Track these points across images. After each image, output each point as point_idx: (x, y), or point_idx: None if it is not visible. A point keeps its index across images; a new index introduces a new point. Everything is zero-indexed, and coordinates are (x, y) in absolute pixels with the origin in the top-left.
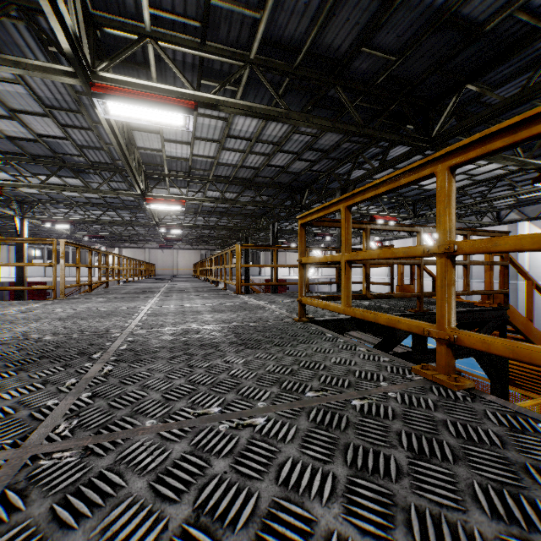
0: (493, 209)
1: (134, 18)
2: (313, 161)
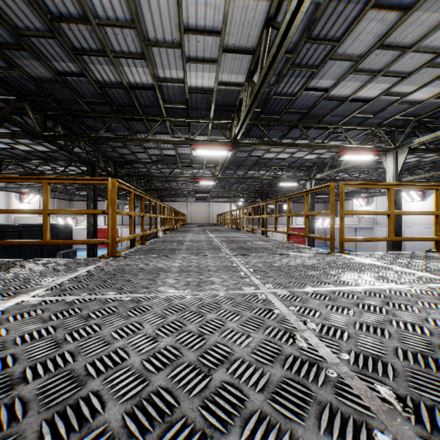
0: None
1: None
2: None
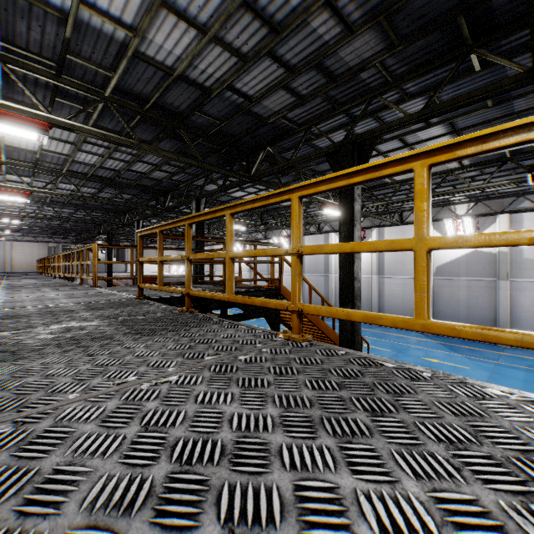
0: (316, 222)
1: None
2: (172, 173)
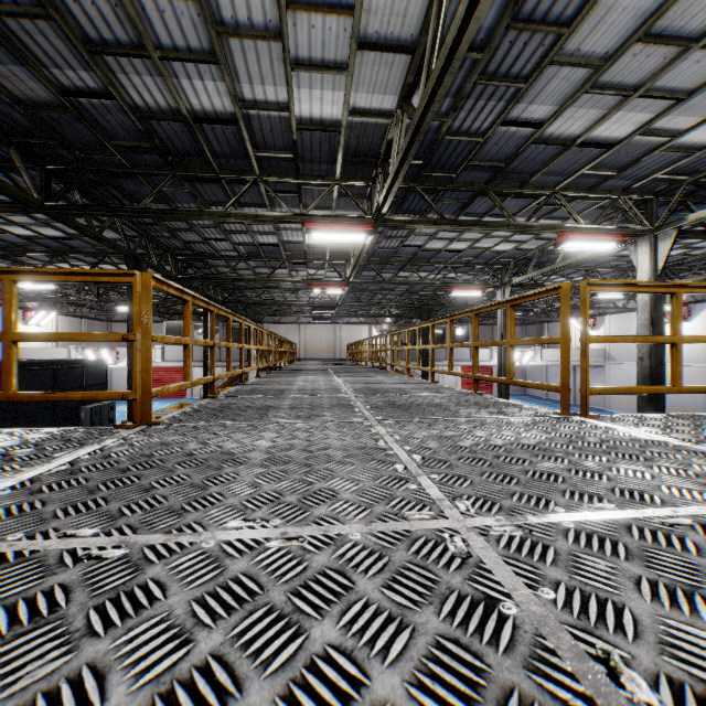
0: None
1: None
2: None
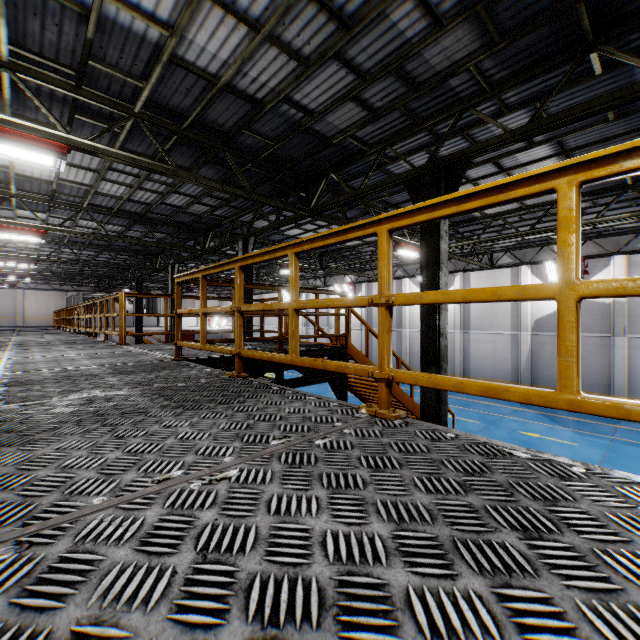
0: None
1: None
2: (214, 207)
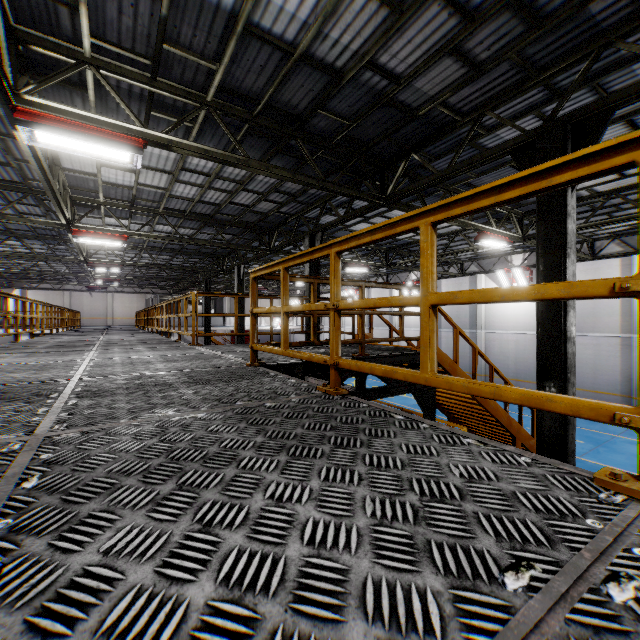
0: (458, 260)
1: (71, 41)
2: (280, 203)
